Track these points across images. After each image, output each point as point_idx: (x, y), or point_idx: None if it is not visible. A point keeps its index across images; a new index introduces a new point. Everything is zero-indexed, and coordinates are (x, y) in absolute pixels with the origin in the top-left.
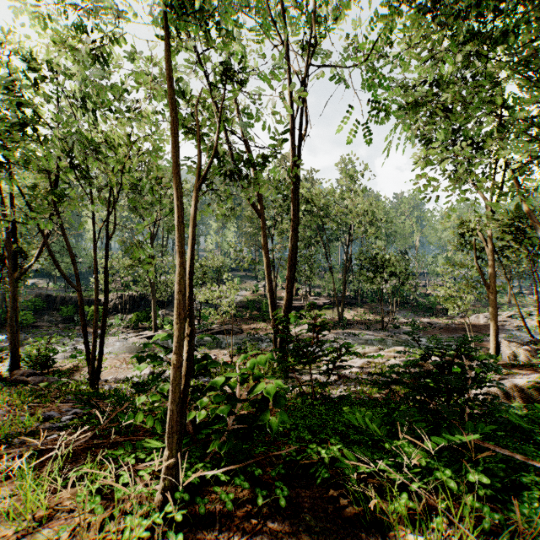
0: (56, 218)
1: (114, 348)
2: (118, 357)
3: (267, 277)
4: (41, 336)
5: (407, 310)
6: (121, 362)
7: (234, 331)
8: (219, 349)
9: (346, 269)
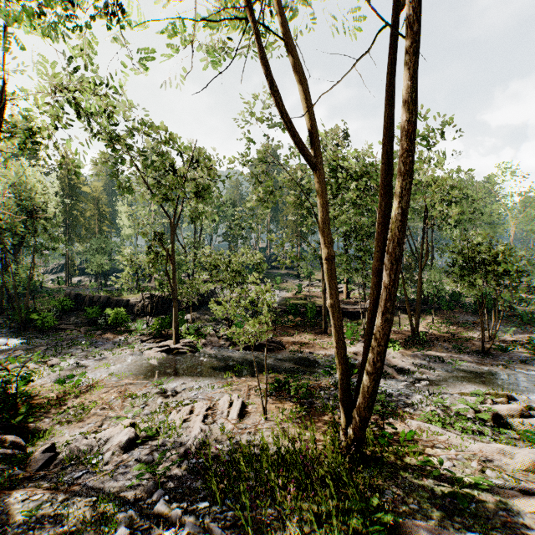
0: (97, 215)
1: (122, 367)
2: (120, 382)
3: (329, 281)
4: (57, 342)
5: (501, 322)
6: (118, 394)
7: (272, 346)
8: (251, 377)
9: (423, 267)
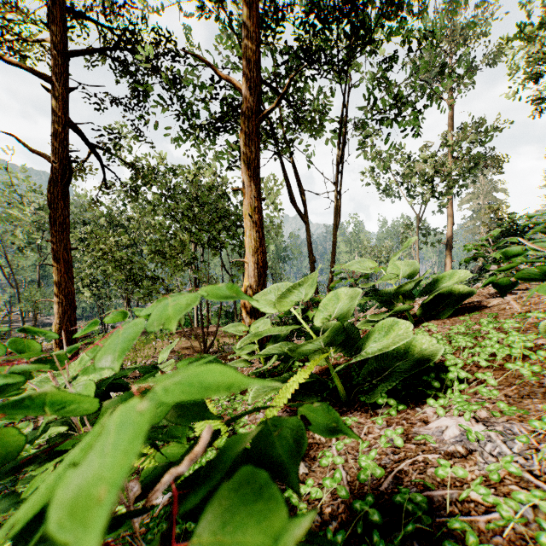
0: None
1: None
2: None
3: (22, 317)
4: None
5: None
6: None
7: None
8: None
9: None
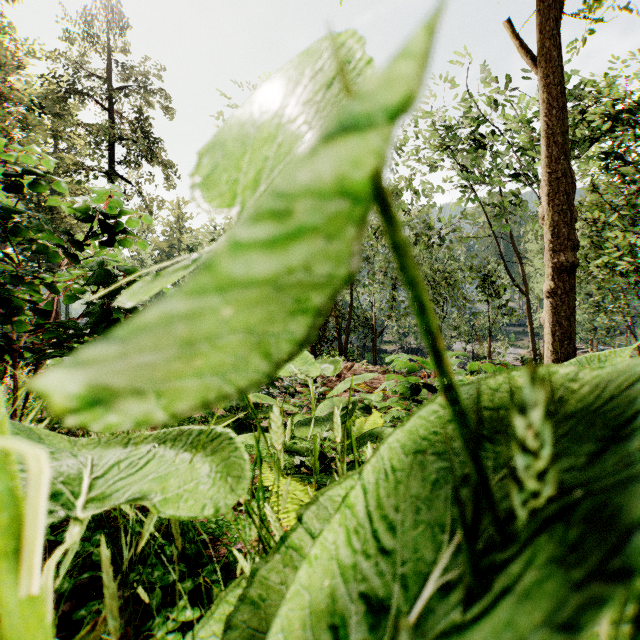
0: None
1: None
2: None
3: (531, 339)
4: None
5: None
6: None
7: None
8: None
9: None
